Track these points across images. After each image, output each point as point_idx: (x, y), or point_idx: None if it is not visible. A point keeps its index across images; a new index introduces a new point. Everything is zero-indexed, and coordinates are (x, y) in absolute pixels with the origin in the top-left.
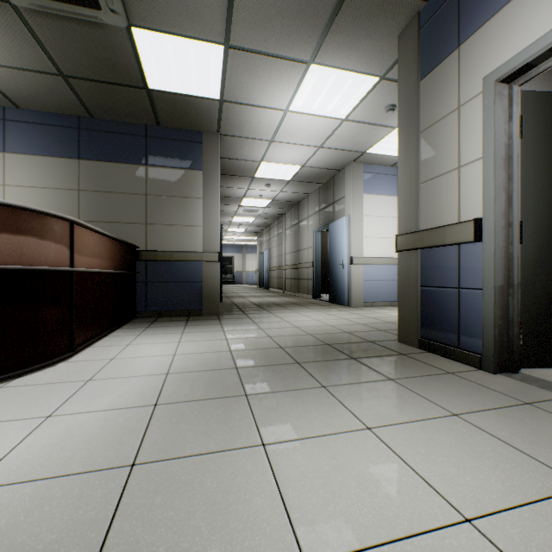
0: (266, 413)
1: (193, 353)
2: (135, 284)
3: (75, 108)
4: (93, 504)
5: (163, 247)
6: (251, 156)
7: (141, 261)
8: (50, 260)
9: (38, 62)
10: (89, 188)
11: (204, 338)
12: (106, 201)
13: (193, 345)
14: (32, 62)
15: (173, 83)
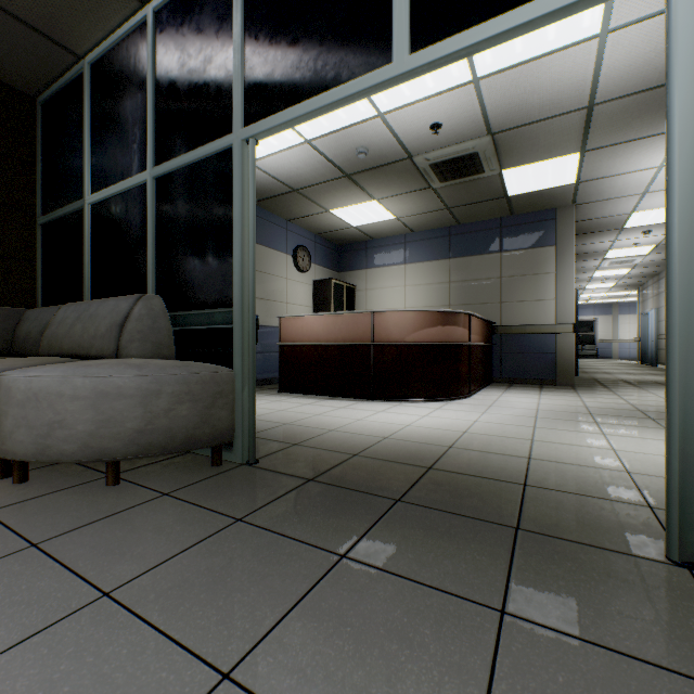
0: (608, 429)
1: (552, 404)
2: (491, 354)
3: (448, 222)
4: (523, 430)
5: (515, 322)
6: (616, 212)
7: (495, 335)
8: (462, 338)
9: (435, 207)
10: (456, 279)
11: (560, 399)
12: (468, 288)
13: (551, 401)
14: (431, 208)
15: (529, 187)
